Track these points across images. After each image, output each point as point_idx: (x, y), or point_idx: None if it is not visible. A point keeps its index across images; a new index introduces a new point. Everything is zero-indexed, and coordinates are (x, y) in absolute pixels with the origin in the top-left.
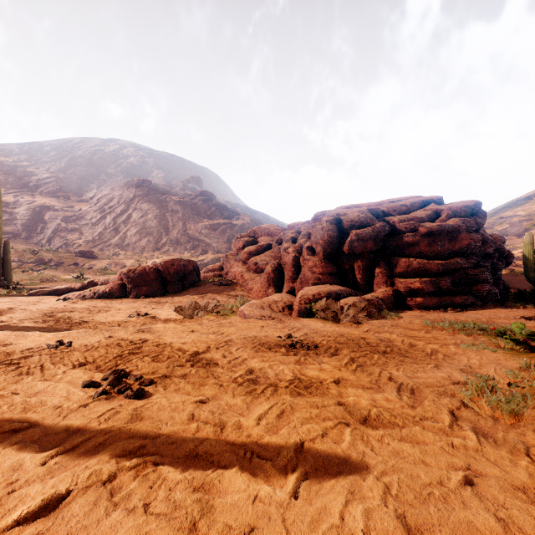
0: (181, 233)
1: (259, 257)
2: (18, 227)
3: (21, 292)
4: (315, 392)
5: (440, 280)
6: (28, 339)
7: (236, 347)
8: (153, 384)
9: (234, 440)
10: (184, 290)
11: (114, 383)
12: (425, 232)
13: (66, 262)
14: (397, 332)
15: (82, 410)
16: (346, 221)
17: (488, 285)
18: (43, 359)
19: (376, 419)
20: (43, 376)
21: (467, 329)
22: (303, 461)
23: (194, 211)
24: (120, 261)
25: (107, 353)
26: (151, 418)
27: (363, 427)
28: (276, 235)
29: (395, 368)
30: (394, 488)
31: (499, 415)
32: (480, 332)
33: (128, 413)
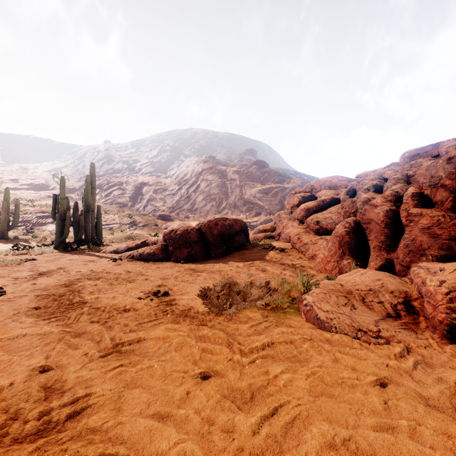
0: (238, 198)
1: (321, 215)
2: (127, 199)
3: (95, 250)
4: None
5: None
6: None
7: None
8: None
9: None
10: (229, 254)
11: None
12: None
13: (150, 224)
14: None
15: None
16: None
17: None
18: None
19: None
20: None
21: None
22: None
23: (249, 178)
24: (188, 222)
25: None
26: None
27: None
28: (341, 187)
29: None
30: None
31: None
32: None
33: None
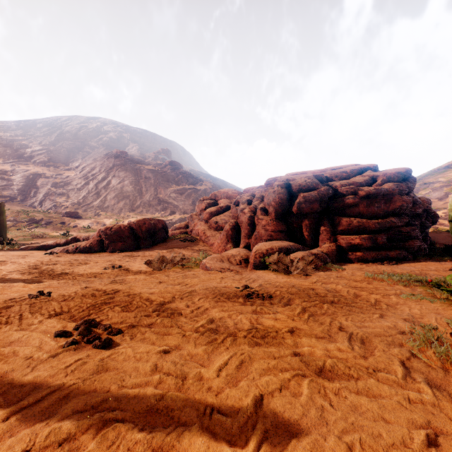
0: (153, 197)
1: (219, 217)
2: (15, 192)
3: (13, 247)
4: (271, 342)
5: (377, 237)
6: (12, 290)
7: (198, 297)
8: (121, 333)
9: (195, 392)
10: (154, 245)
11: (84, 333)
12: (363, 195)
13: (55, 222)
14: (342, 283)
15: (51, 361)
16: (295, 186)
17: (418, 241)
18: (23, 309)
19: (331, 370)
20: (20, 325)
21: (404, 281)
22: (262, 416)
23: (164, 178)
24: (101, 220)
25: (81, 303)
26: (116, 369)
27: (319, 379)
28: (233, 198)
29: (344, 317)
30: (357, 450)
31: (449, 366)
32: (416, 283)
33: (94, 364)
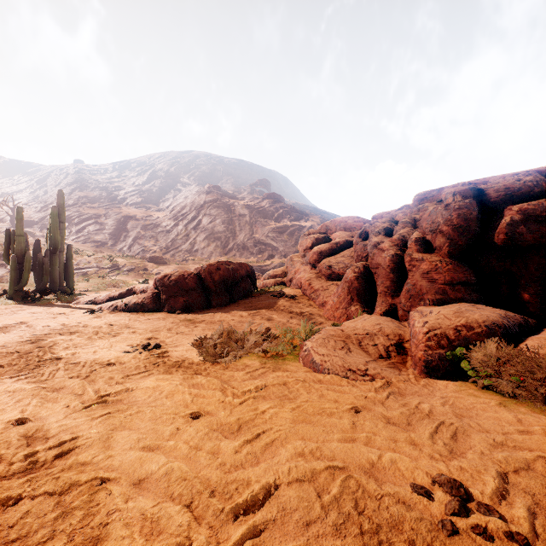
0: (248, 237)
1: (334, 259)
2: (106, 236)
3: (66, 300)
4: None
5: None
6: None
7: None
8: None
9: None
10: (232, 303)
11: None
12: None
13: (137, 268)
14: None
15: None
16: (494, 191)
17: None
18: None
19: None
20: None
21: None
22: None
23: (261, 214)
24: (186, 266)
25: None
26: None
27: None
28: (356, 229)
29: None
30: None
31: None
32: None
33: None
